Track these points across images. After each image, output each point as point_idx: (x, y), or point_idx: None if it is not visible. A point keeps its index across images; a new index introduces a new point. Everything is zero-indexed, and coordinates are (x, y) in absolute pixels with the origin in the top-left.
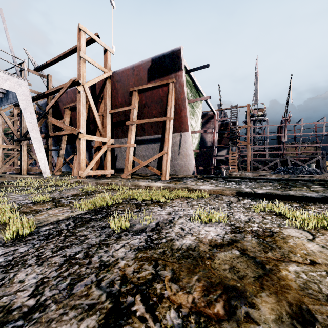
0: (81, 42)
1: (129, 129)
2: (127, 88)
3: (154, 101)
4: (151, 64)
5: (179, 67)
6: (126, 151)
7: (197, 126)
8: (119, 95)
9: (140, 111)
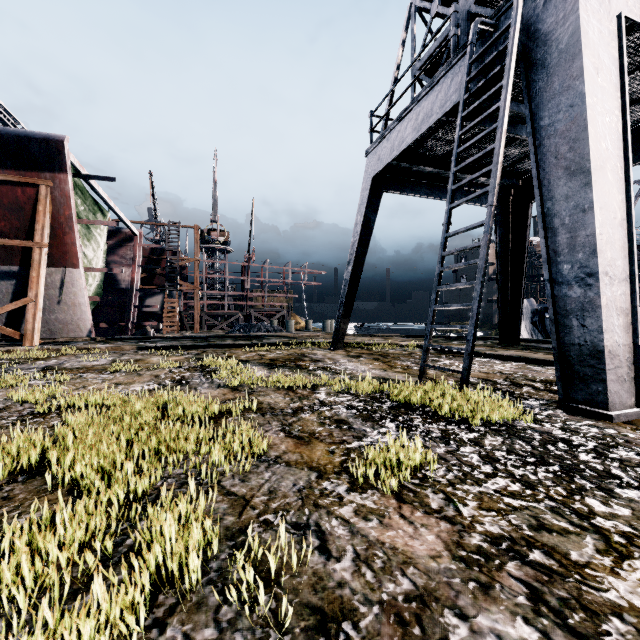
0: None
1: None
2: None
3: (1, 204)
4: None
5: (61, 167)
6: None
7: (97, 256)
8: None
9: None
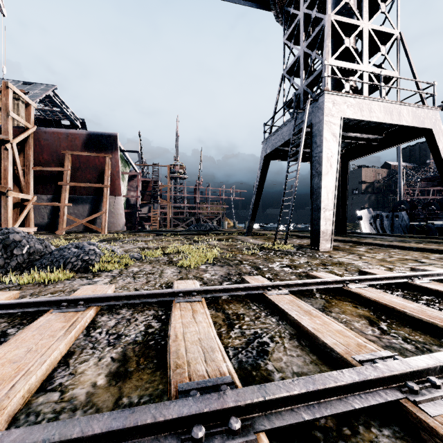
0: (9, 100)
1: (63, 190)
2: (58, 149)
3: (89, 167)
4: (89, 137)
5: (116, 148)
6: (61, 210)
7: (125, 189)
8: (45, 152)
9: (72, 172)
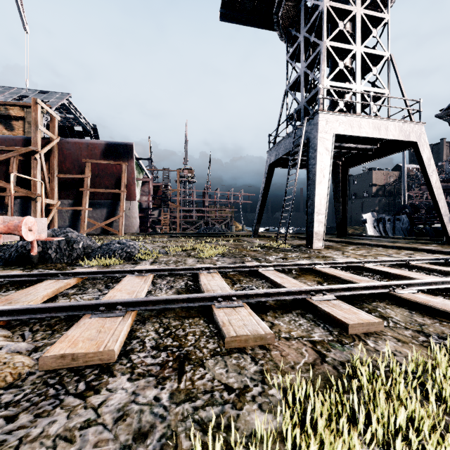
0: (37, 115)
1: (84, 195)
2: (79, 157)
3: (107, 174)
4: (107, 147)
5: (131, 156)
6: (82, 214)
7: (138, 193)
8: (67, 160)
9: (91, 179)
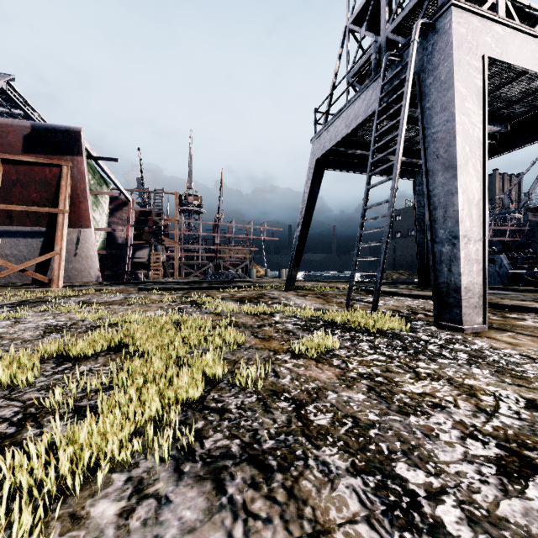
0: None
1: None
2: None
3: (34, 180)
4: (32, 132)
5: (79, 152)
6: None
7: (102, 219)
8: None
9: (4, 188)
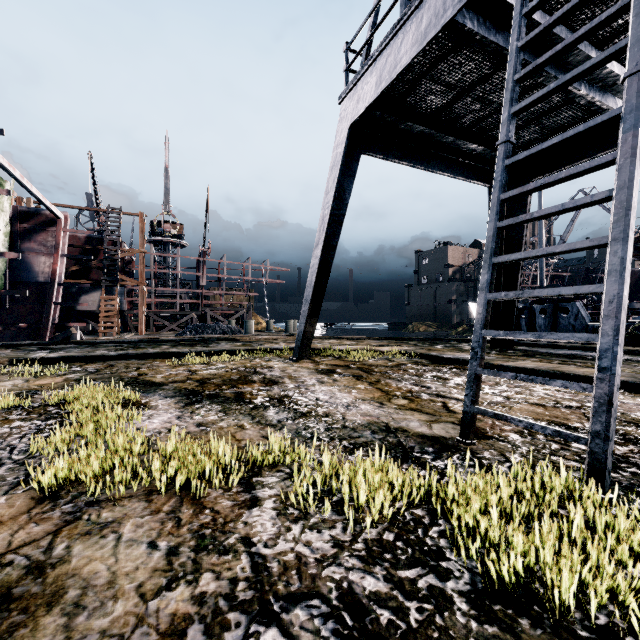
0: None
1: None
2: None
3: None
4: None
5: None
6: None
7: None
8: None
9: None
